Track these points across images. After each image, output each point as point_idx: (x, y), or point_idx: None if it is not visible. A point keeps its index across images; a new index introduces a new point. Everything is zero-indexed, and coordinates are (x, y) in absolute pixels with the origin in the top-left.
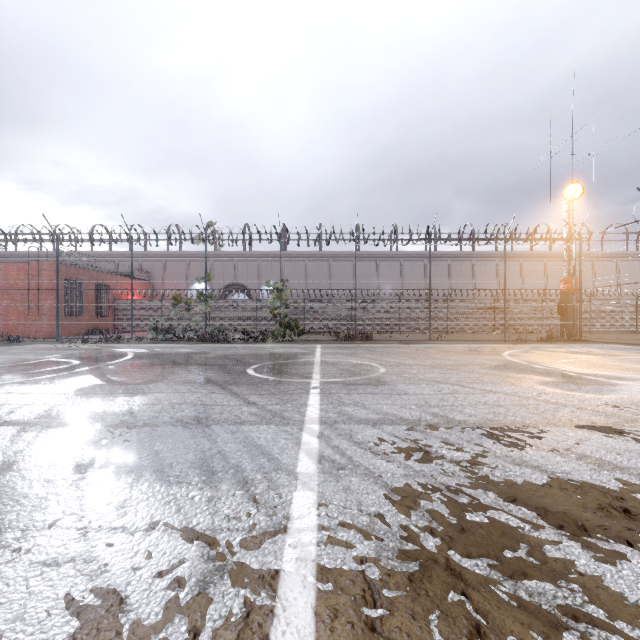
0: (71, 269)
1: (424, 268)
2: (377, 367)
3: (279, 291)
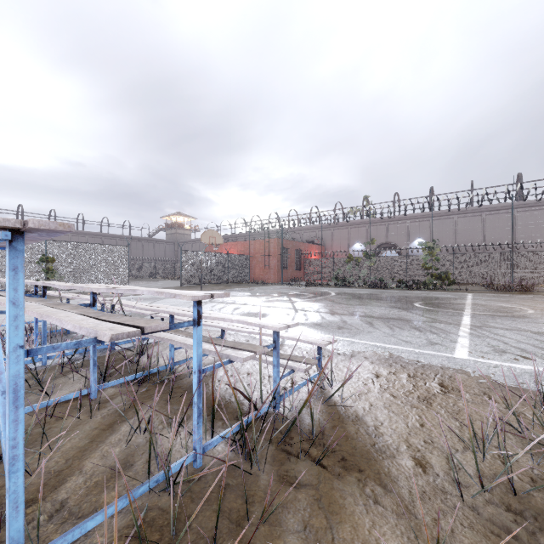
0: (283, 241)
1: None
2: (526, 310)
3: (430, 249)
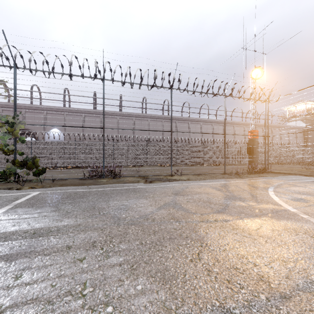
0: None
1: (162, 125)
2: None
3: (10, 125)
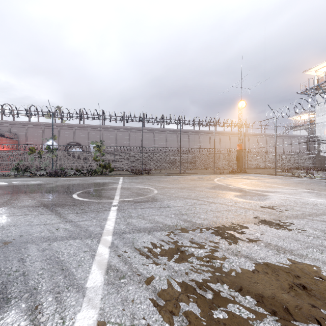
0: None
1: (177, 137)
2: (153, 190)
3: (99, 147)
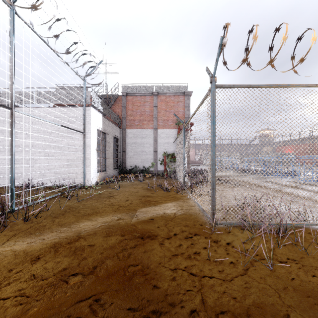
0: None
1: None
2: None
3: None
